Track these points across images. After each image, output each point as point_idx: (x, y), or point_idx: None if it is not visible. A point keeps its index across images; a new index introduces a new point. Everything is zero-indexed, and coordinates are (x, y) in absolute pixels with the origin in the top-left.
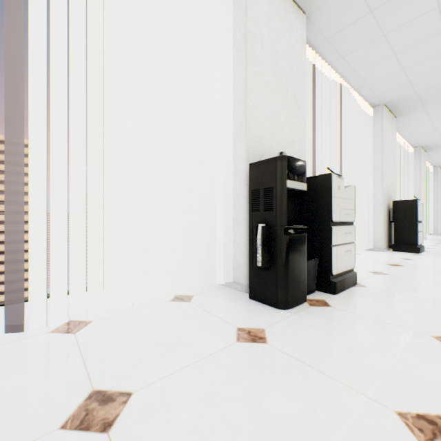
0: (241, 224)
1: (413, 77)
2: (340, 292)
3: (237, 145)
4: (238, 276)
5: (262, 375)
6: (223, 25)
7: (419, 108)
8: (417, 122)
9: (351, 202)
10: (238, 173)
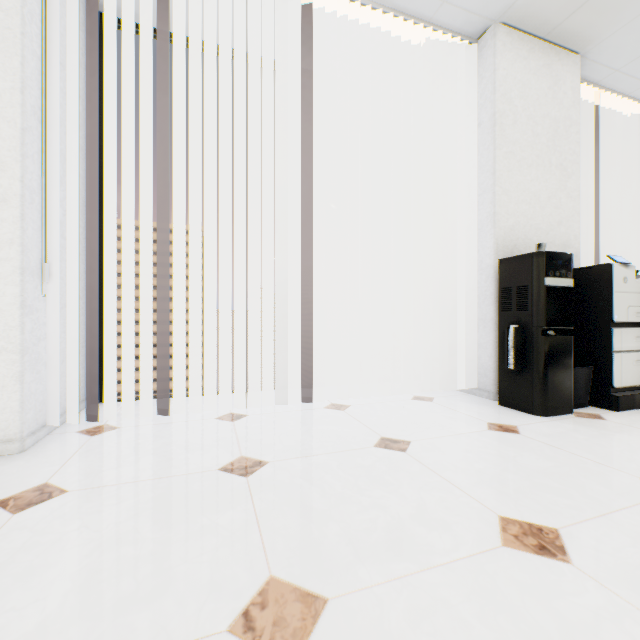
0: (488, 325)
1: None
2: (625, 410)
3: (482, 238)
4: (483, 382)
5: (515, 448)
6: (464, 103)
7: None
8: None
9: None
10: (484, 269)
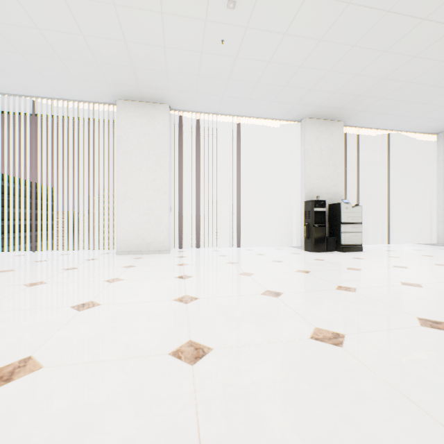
0: (303, 223)
1: None
2: (346, 252)
3: (302, 192)
4: (302, 244)
5: (293, 255)
6: (297, 142)
7: None
8: None
9: (358, 213)
10: (302, 203)
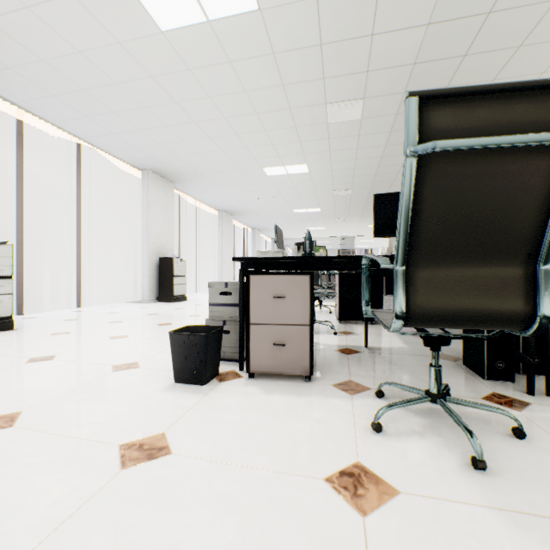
0: None
1: (152, 155)
2: None
3: None
4: None
5: None
6: None
7: (186, 180)
8: (198, 191)
9: (3, 259)
10: None
